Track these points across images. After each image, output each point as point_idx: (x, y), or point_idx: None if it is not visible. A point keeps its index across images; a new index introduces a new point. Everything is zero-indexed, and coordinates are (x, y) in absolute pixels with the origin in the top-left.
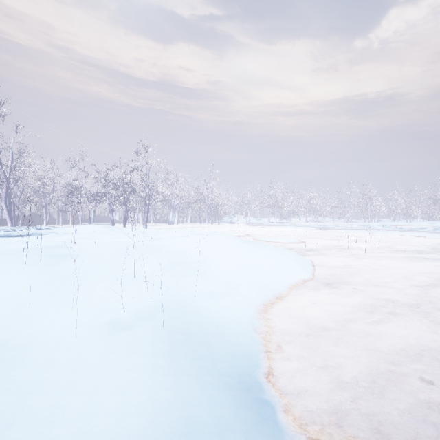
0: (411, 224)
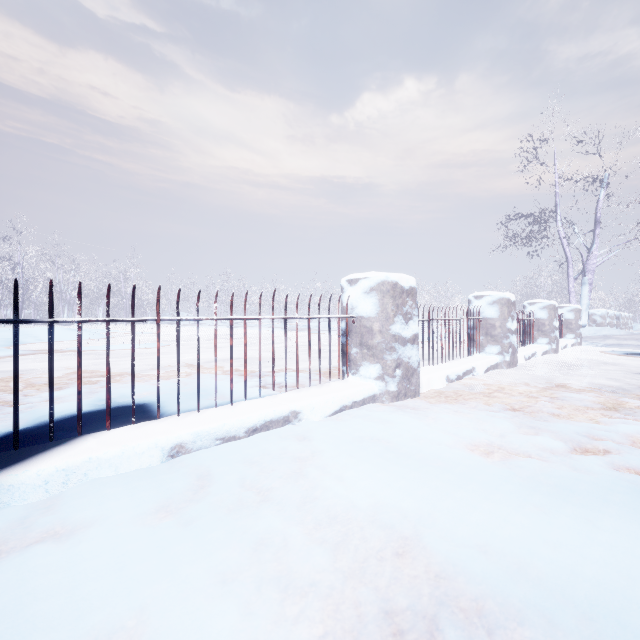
0: None
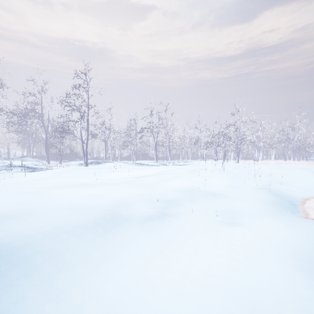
0: None
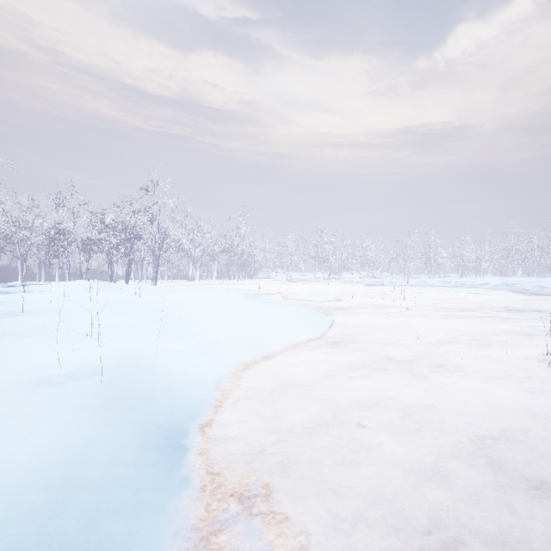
0: (478, 280)
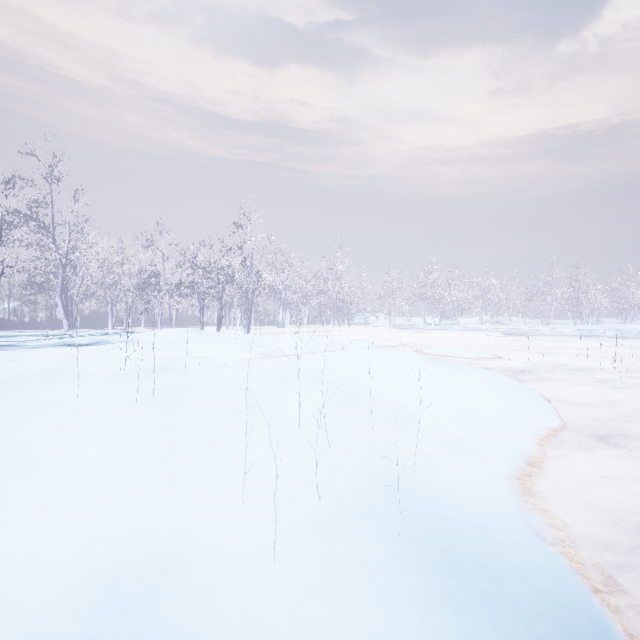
0: None
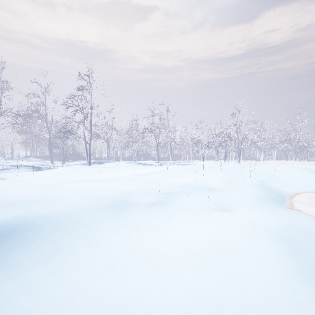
0: None
